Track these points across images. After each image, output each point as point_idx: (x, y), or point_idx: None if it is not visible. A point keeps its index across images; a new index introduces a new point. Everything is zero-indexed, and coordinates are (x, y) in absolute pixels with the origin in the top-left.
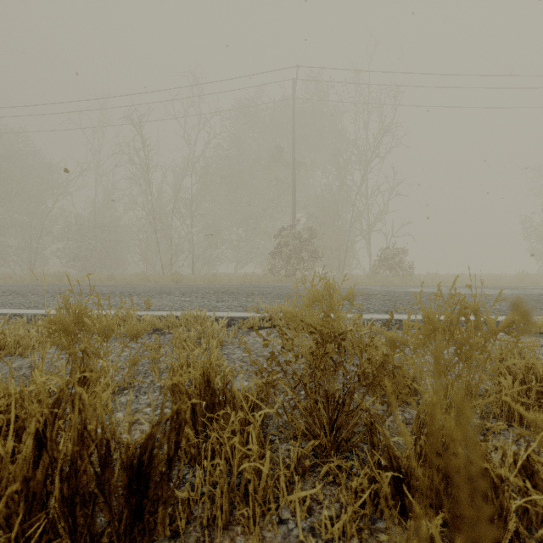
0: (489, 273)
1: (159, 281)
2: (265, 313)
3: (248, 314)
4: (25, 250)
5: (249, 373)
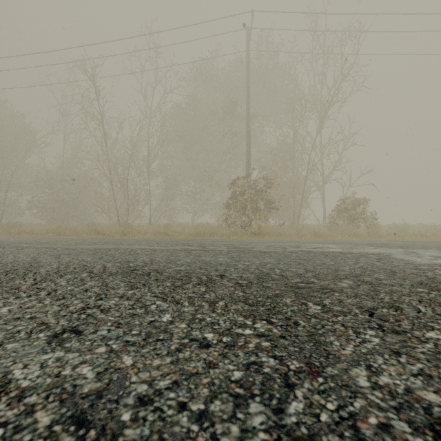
0: None
1: (106, 232)
2: None
3: None
4: None
5: None
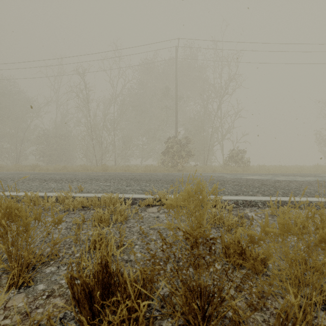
0: (296, 165)
1: (93, 170)
2: (156, 195)
3: (145, 196)
4: (13, 151)
5: (143, 245)
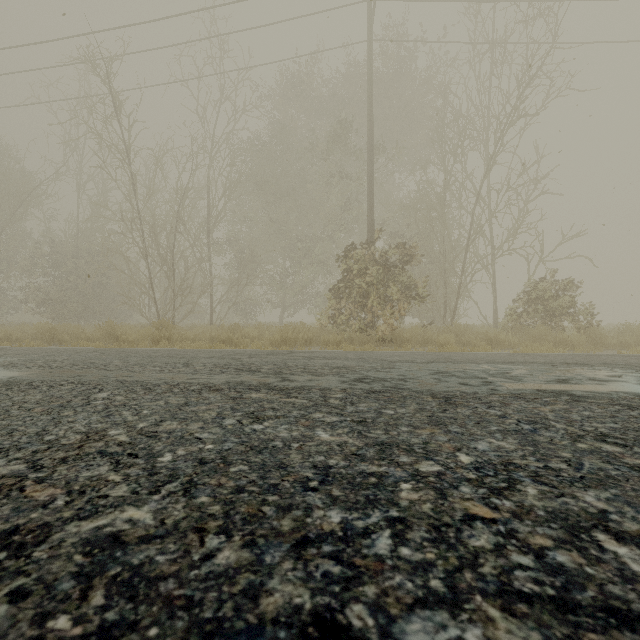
0: None
1: (128, 338)
2: None
3: None
4: None
5: None
